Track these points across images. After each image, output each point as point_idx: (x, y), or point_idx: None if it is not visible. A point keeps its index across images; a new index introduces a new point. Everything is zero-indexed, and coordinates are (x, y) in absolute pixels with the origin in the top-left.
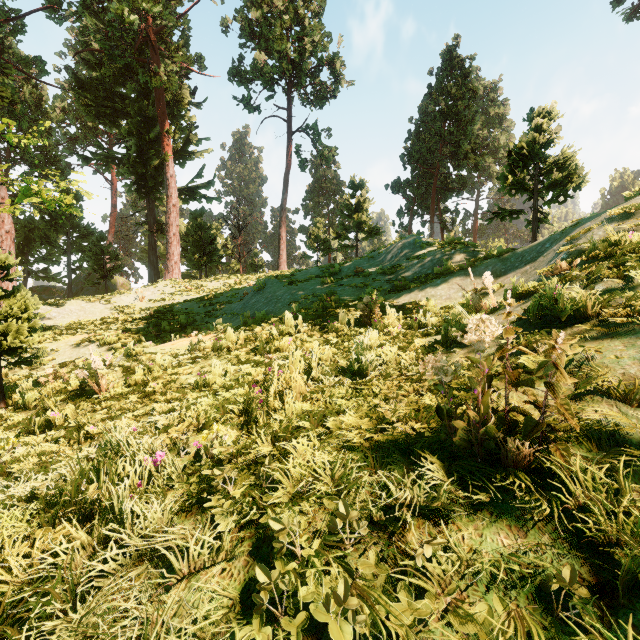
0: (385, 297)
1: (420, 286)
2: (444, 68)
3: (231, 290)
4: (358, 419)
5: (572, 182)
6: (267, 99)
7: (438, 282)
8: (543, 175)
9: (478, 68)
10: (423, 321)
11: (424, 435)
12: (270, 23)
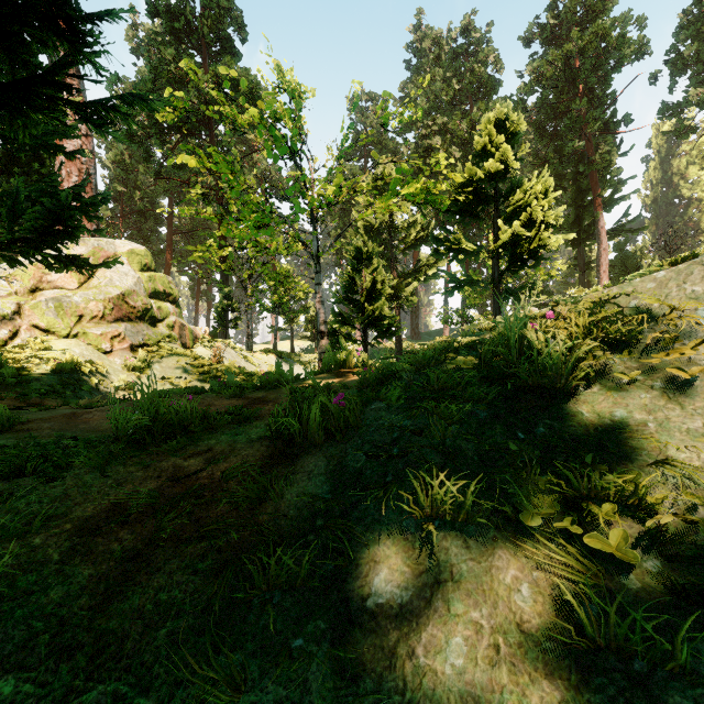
0: None
1: None
2: None
3: None
4: None
5: None
6: None
7: None
8: None
9: None
10: None
11: None
12: None
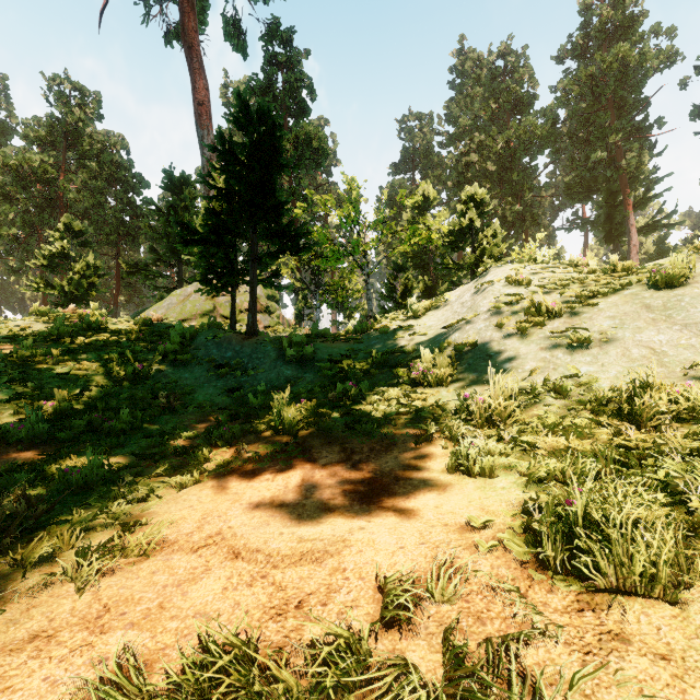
0: None
1: None
2: None
3: None
4: None
5: None
6: None
7: None
8: None
9: None
10: None
11: None
12: None
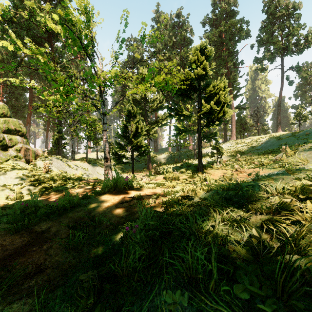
0: None
1: None
2: None
3: (256, 142)
4: None
5: None
6: (270, 63)
7: None
8: None
9: None
10: None
11: None
12: (272, 34)
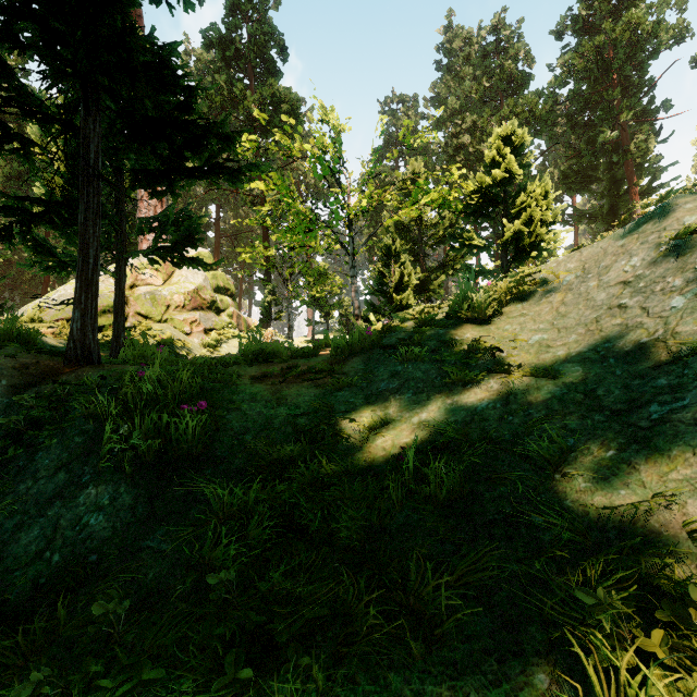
0: None
1: None
2: None
3: None
4: None
5: None
6: None
7: None
8: None
9: None
10: None
11: None
12: None
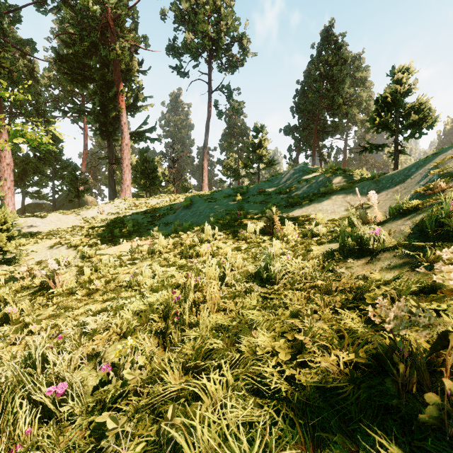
0: (282, 211)
1: (310, 202)
2: (323, 43)
3: (167, 206)
4: (273, 341)
5: (426, 122)
6: (194, 67)
7: (324, 199)
8: (403, 117)
9: (347, 44)
10: (315, 231)
11: (357, 380)
12: (196, 12)
